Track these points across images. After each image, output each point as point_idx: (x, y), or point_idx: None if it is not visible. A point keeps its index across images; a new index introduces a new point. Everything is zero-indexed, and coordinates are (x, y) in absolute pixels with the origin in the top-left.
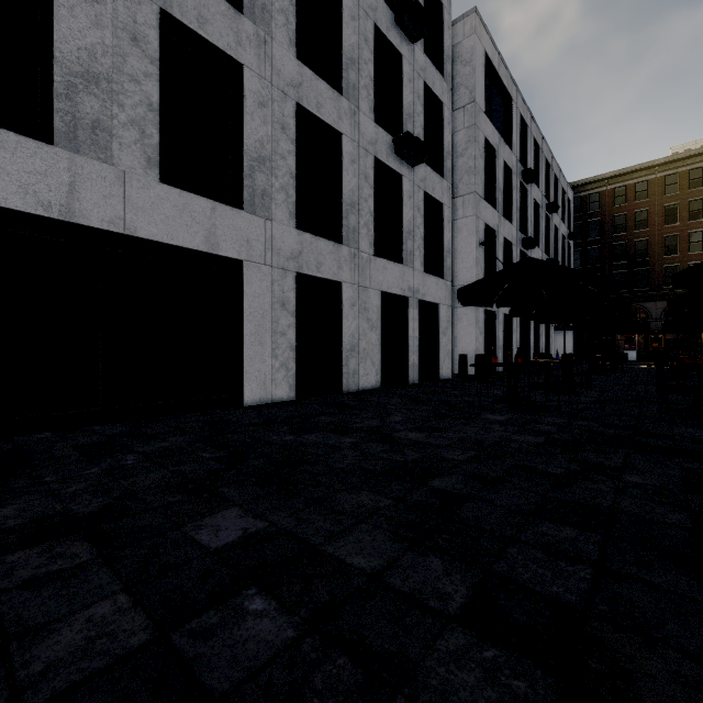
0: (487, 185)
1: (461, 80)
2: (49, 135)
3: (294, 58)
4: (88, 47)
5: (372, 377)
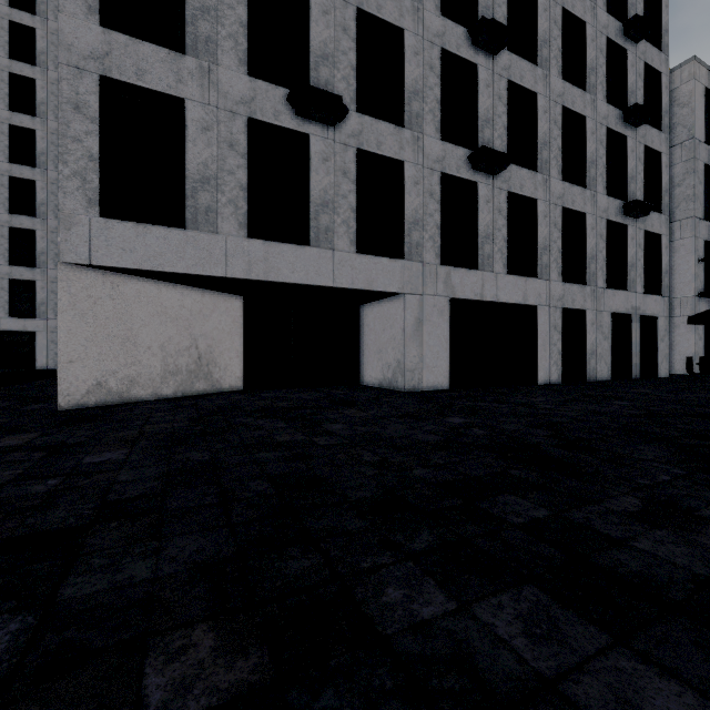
0: (706, 203)
1: (678, 121)
2: (471, 264)
3: (560, 181)
4: (486, 224)
5: (605, 372)
